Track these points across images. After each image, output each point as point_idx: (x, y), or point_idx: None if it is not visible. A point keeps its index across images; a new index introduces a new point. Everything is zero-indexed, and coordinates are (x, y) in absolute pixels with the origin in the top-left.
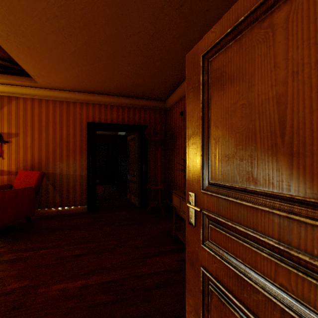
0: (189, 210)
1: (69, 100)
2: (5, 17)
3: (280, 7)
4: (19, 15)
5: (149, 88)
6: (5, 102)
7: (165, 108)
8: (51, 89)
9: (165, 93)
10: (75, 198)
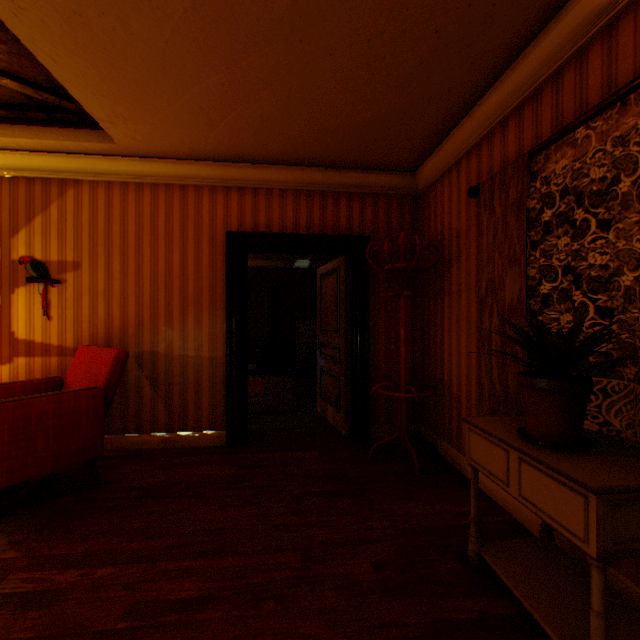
0: None
1: (185, 181)
2: None
3: None
4: None
5: (379, 134)
6: (54, 192)
7: (414, 191)
8: (148, 158)
9: (418, 145)
10: (200, 411)
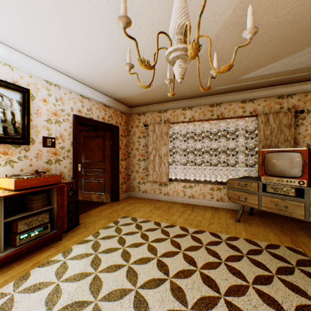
0: (79, 168)
1: None
2: None
3: (95, 138)
4: None
5: None
6: None
7: None
8: None
9: None
10: None
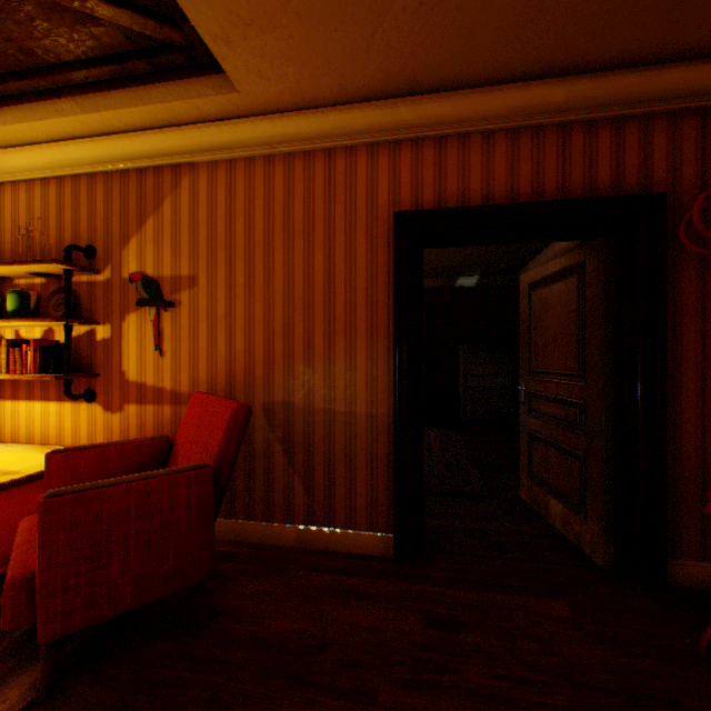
0: None
1: (331, 142)
2: None
3: None
4: None
5: None
6: (166, 185)
7: None
8: (279, 115)
9: None
10: (352, 497)
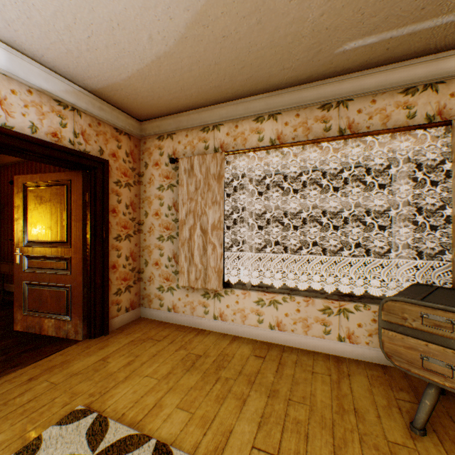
0: (17, 257)
1: None
2: None
3: (50, 188)
4: None
5: None
6: None
7: None
8: None
9: None
10: None
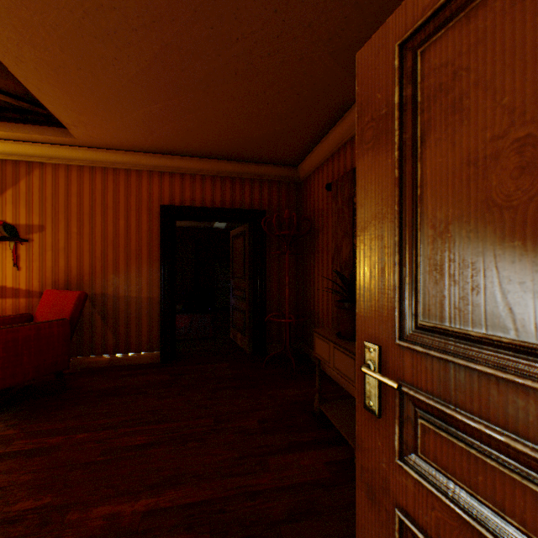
0: (365, 381)
1: (129, 166)
2: (10, 12)
3: None
4: (34, 6)
5: (270, 143)
6: (22, 171)
7: (297, 179)
8: (100, 149)
9: (297, 151)
10: (140, 337)
